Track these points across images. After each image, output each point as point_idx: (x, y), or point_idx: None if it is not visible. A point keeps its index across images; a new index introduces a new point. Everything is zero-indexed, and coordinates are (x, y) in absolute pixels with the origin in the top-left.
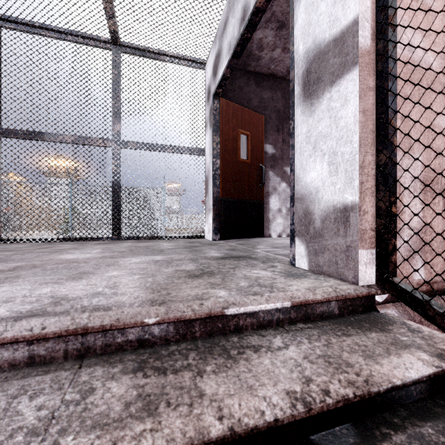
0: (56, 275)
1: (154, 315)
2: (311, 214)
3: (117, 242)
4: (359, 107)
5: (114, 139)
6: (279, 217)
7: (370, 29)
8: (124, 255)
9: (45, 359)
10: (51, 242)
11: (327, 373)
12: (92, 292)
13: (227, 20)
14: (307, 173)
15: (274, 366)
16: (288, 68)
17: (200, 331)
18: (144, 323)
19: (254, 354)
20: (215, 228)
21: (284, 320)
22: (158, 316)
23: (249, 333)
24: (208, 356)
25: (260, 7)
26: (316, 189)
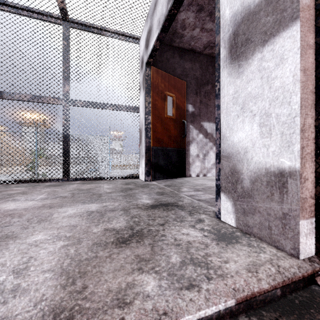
0: None
1: None
2: (238, 173)
3: (65, 183)
4: (300, 65)
5: (64, 98)
6: (197, 161)
7: None
8: (63, 203)
9: None
10: (8, 184)
11: None
12: None
13: (157, 1)
14: (234, 133)
15: None
16: (204, 45)
17: None
18: None
19: None
20: (147, 171)
21: (225, 316)
22: None
23: None
24: None
25: None
26: (245, 149)
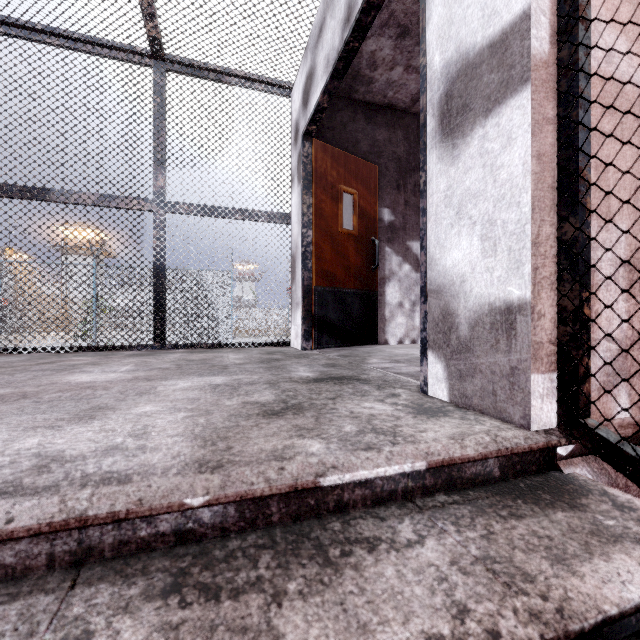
0: (54, 413)
1: (202, 491)
2: (453, 316)
3: (159, 352)
4: (532, 149)
5: (155, 199)
6: (399, 315)
7: (548, 27)
8: (167, 375)
9: (14, 571)
10: (60, 352)
11: (492, 594)
12: (105, 445)
13: (324, 23)
14: (447, 252)
15: (403, 581)
16: (413, 96)
17: (279, 512)
18: (185, 506)
19: (368, 557)
20: (306, 331)
21: (415, 490)
22: (209, 493)
23: (359, 513)
24: (292, 560)
25: (373, 2)
26: (462, 277)
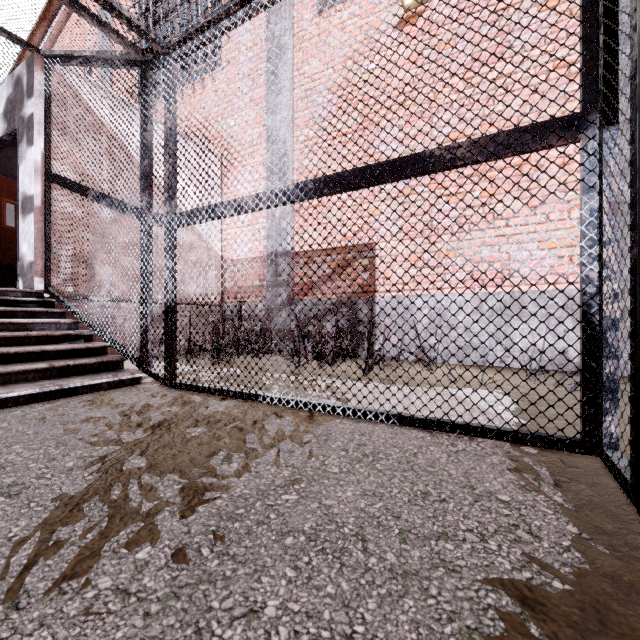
0: None
1: None
2: (24, 266)
3: None
4: (35, 227)
5: None
6: None
7: (41, 200)
8: None
9: None
10: None
11: None
12: None
13: None
14: (23, 247)
15: None
16: None
17: None
18: None
19: None
20: None
21: None
22: None
23: None
24: None
25: (7, 140)
26: (25, 255)
